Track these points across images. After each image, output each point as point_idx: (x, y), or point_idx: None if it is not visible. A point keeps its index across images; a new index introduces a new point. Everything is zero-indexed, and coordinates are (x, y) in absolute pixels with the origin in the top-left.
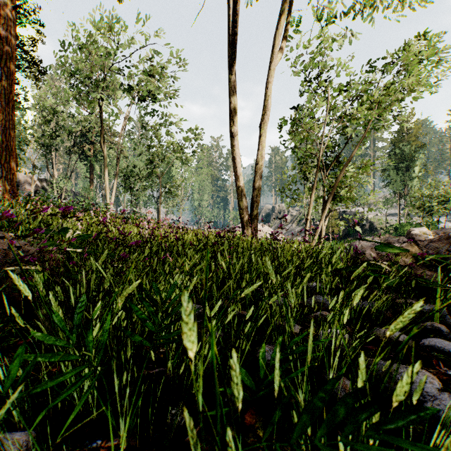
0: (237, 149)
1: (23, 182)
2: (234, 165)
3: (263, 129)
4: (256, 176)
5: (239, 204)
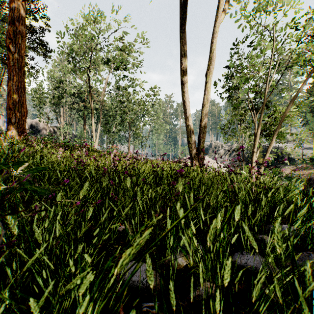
0: (187, 94)
1: (42, 128)
2: (184, 108)
3: (208, 77)
4: (202, 116)
5: (188, 140)
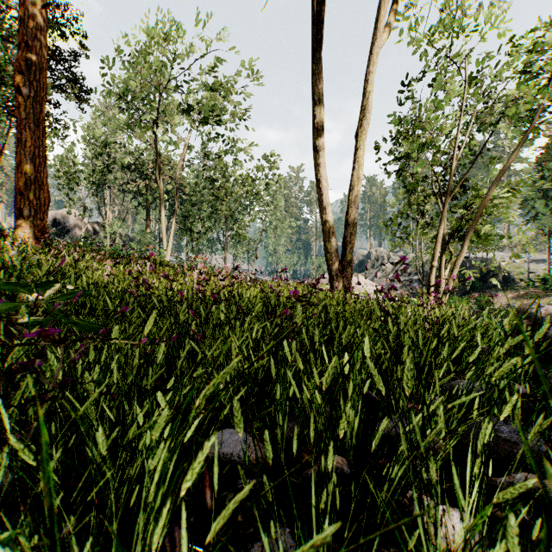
0: (323, 168)
1: (73, 226)
2: (318, 192)
3: (359, 139)
4: (349, 206)
5: (325, 246)
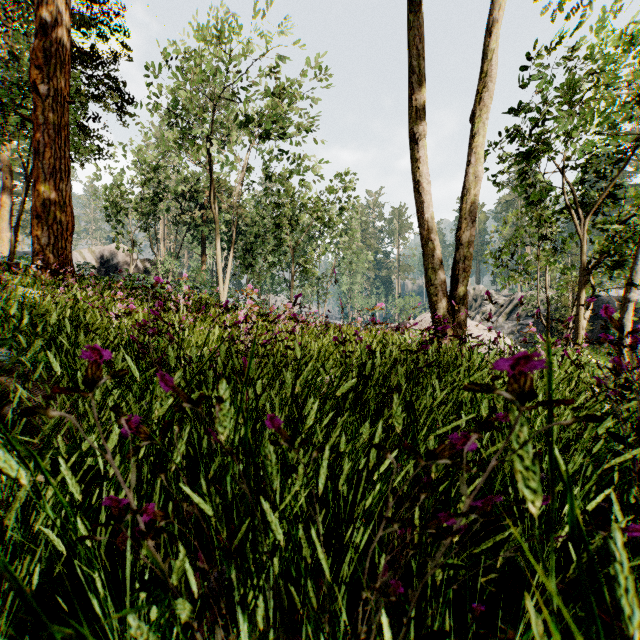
0: (424, 165)
1: (122, 263)
2: (417, 199)
3: (477, 121)
4: (462, 218)
5: (427, 276)
